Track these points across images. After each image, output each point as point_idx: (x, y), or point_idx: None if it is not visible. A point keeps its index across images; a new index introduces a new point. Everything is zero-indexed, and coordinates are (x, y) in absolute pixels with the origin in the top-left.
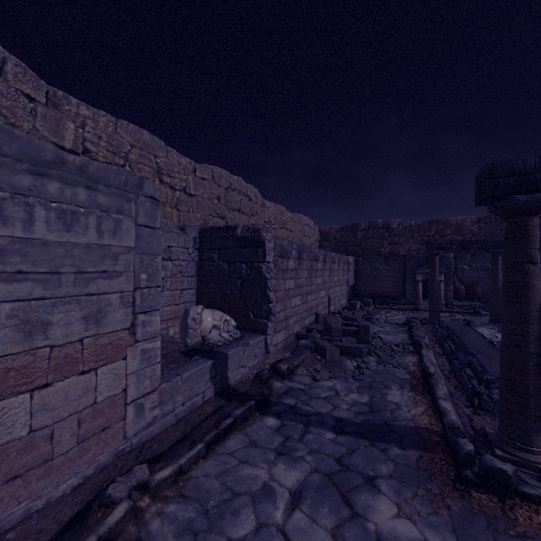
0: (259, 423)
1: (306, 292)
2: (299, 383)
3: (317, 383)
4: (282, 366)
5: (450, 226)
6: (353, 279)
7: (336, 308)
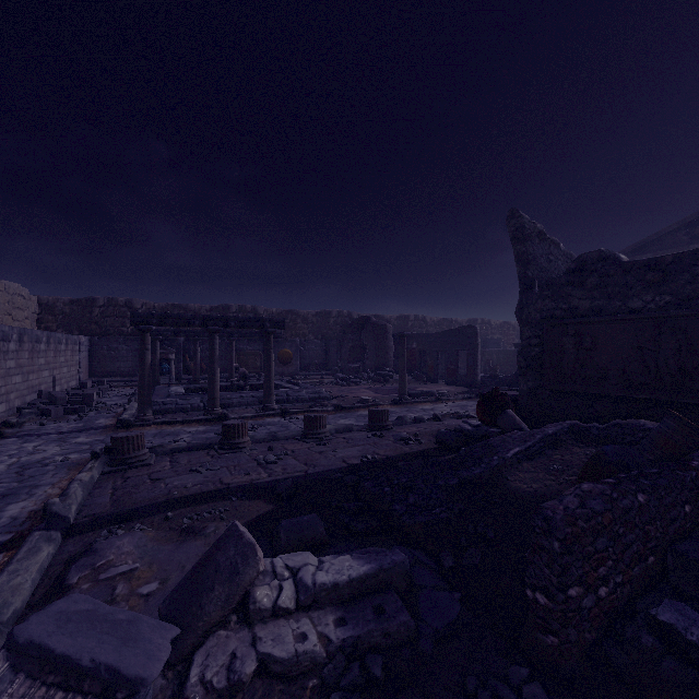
0: (4, 441)
1: (28, 371)
2: (29, 428)
3: (45, 426)
4: (13, 420)
5: (190, 311)
6: (88, 360)
7: (63, 389)
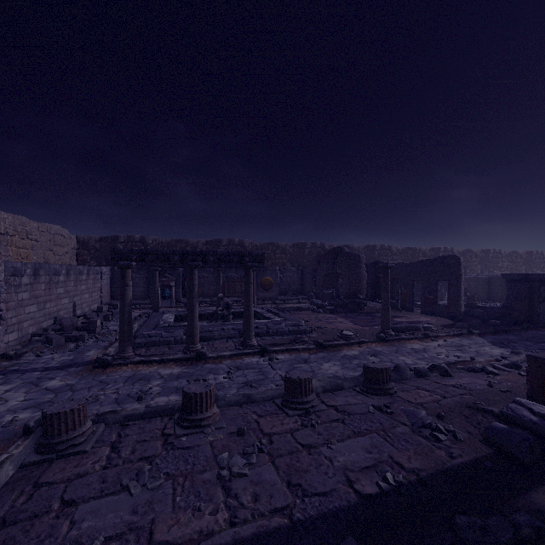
0: None
1: (44, 300)
2: (25, 360)
3: (40, 358)
4: (11, 352)
5: (190, 245)
6: (109, 286)
7: (84, 312)
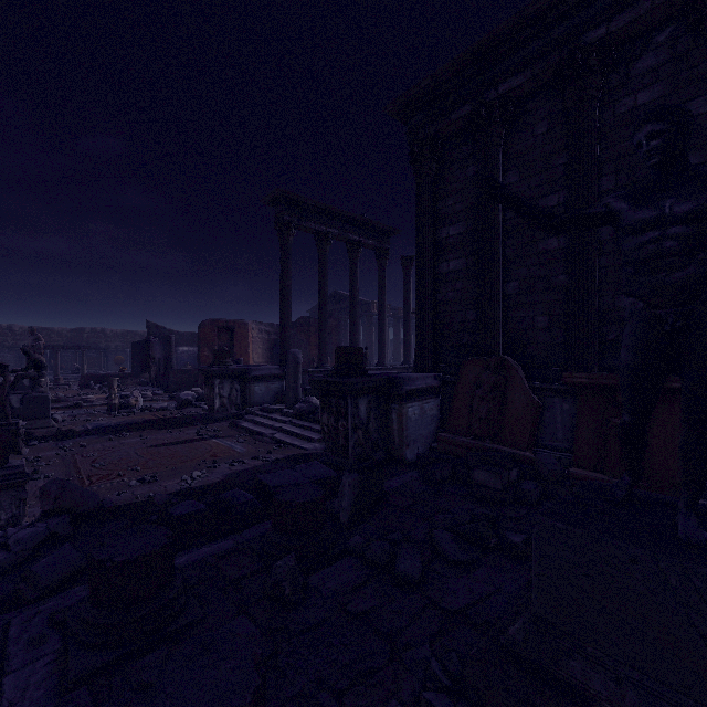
0: None
1: None
2: None
3: None
4: None
5: (55, 332)
6: None
7: None
